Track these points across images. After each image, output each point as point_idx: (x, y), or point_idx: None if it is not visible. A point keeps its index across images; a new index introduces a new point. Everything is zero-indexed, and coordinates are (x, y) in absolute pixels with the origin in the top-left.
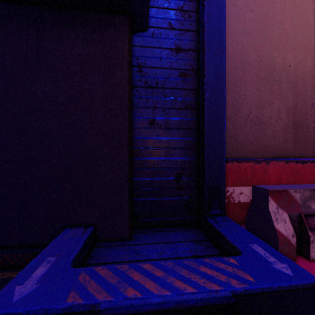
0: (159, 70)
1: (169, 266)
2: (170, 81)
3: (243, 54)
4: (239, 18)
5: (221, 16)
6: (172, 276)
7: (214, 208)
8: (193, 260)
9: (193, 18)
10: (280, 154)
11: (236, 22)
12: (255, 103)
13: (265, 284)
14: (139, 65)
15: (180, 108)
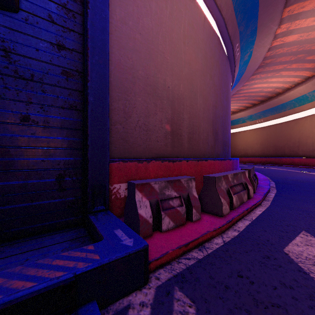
0: (36, 61)
1: (16, 270)
2: (50, 77)
3: (133, 68)
4: (130, 36)
5: (104, 30)
6: (13, 280)
7: (98, 205)
8: (50, 257)
9: (78, 20)
10: (162, 155)
11: (127, 39)
12: (143, 112)
13: (106, 258)
14: (5, 49)
15: (63, 107)
